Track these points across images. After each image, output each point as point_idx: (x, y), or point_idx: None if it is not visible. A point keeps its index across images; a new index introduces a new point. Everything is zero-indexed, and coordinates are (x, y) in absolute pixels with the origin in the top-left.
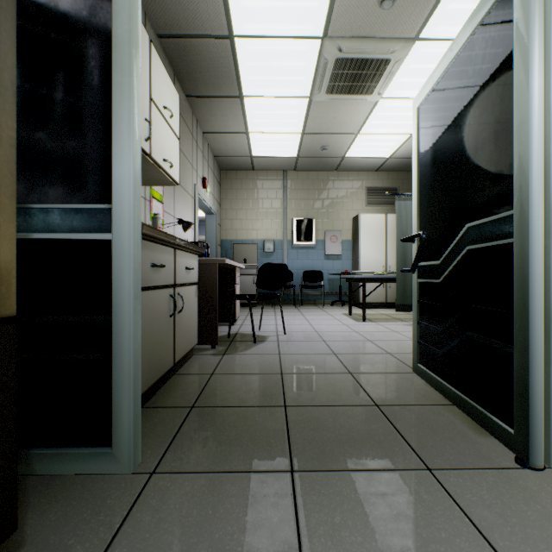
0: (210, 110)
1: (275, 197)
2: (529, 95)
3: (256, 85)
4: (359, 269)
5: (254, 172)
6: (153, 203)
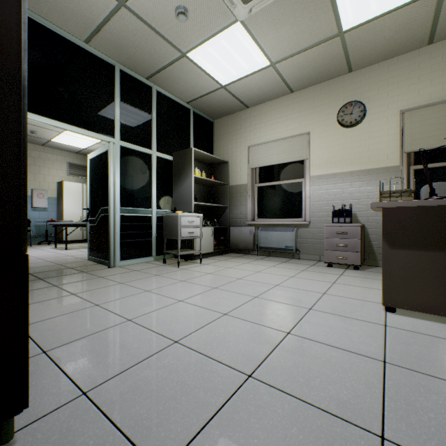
0: None
1: None
2: (110, 181)
3: None
4: (63, 218)
5: None
6: None
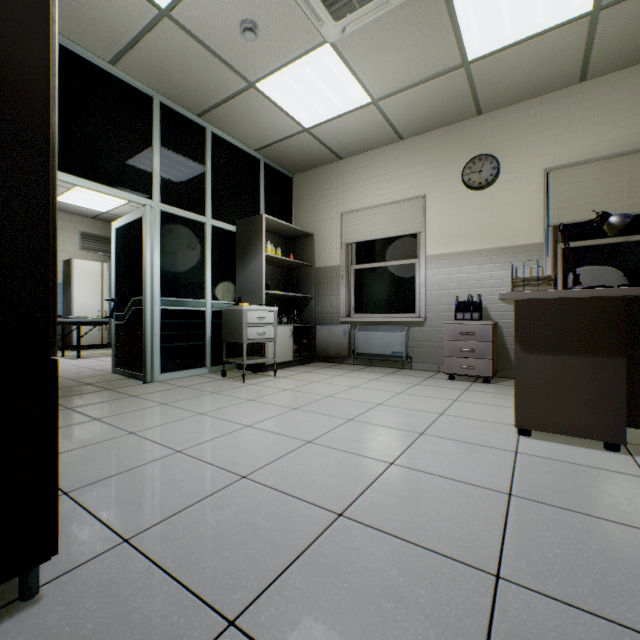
0: None
1: None
2: (147, 260)
3: None
4: (73, 313)
5: None
6: None
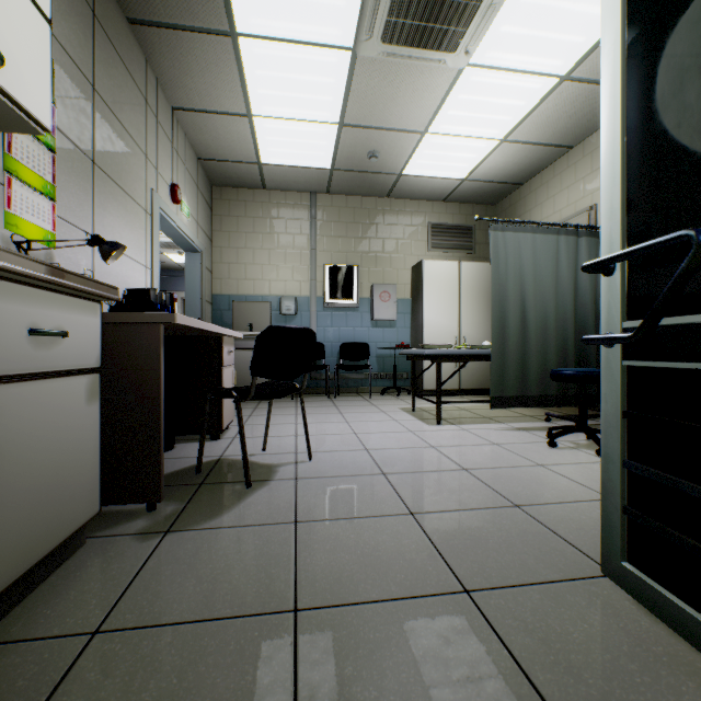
0: (178, 60)
1: (298, 231)
2: None
3: (259, 10)
4: (422, 341)
5: (266, 191)
6: (14, 189)
